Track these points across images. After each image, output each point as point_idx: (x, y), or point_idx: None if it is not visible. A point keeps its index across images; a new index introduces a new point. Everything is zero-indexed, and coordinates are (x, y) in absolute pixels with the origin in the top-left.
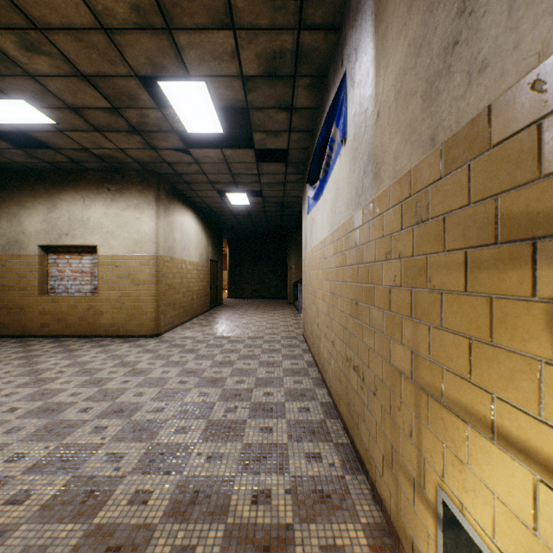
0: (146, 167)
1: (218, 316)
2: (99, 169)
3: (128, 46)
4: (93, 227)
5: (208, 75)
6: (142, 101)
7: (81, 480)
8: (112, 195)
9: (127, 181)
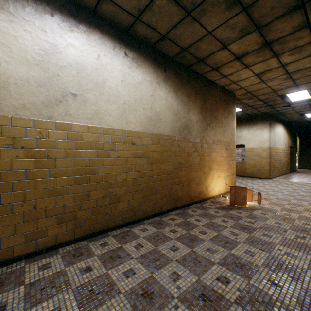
0: (265, 113)
1: (296, 176)
2: (245, 117)
3: (279, 92)
4: (243, 138)
5: (308, 88)
6: (276, 99)
7: (279, 198)
8: (250, 126)
9: (256, 120)
